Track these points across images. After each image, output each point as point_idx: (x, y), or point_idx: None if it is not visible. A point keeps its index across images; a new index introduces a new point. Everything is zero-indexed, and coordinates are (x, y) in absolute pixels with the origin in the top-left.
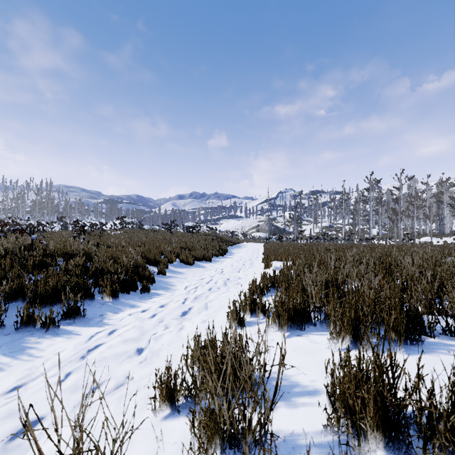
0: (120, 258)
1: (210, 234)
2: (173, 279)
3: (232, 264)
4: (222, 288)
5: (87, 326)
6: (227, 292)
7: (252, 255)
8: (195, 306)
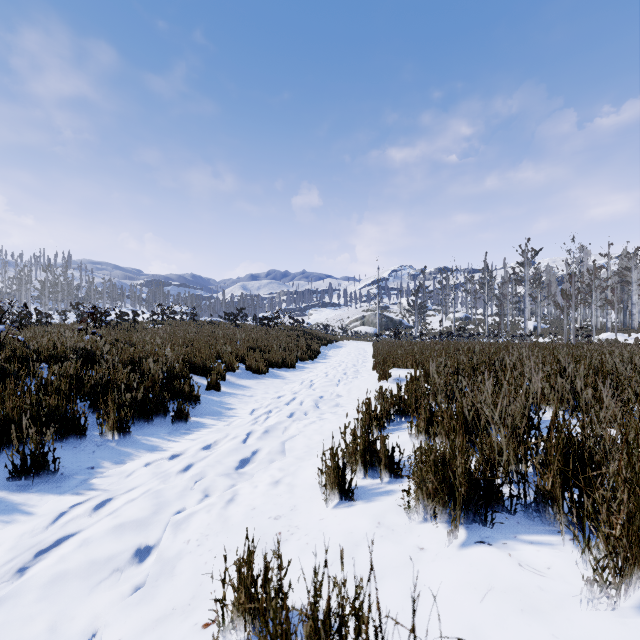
0: (144, 364)
1: (295, 328)
2: (231, 398)
3: (327, 373)
4: (311, 413)
5: (55, 493)
6: (319, 421)
7: (357, 359)
8: (262, 449)
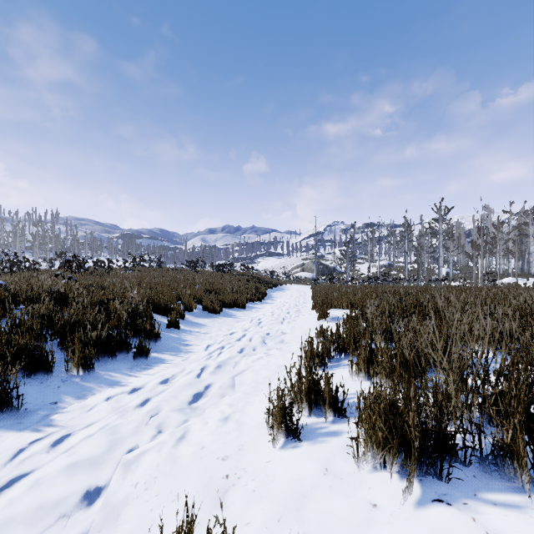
0: (111, 305)
1: (245, 273)
2: (188, 335)
3: (273, 312)
4: (259, 349)
5: (16, 430)
6: (265, 357)
7: (298, 300)
8: (214, 384)
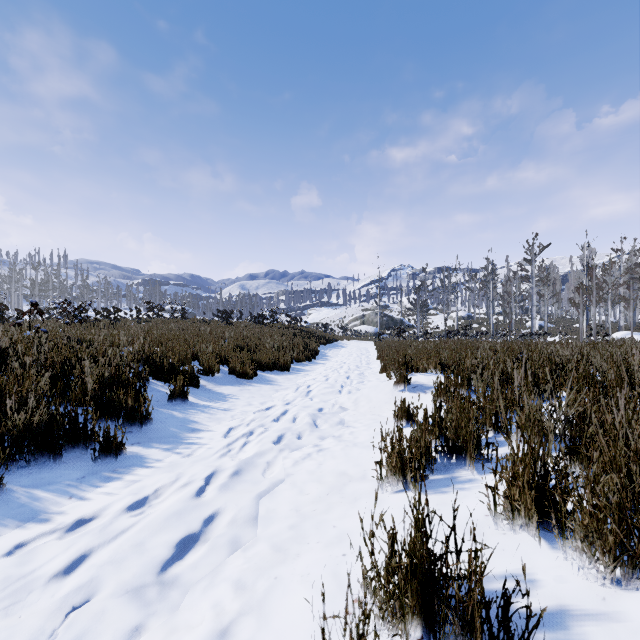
0: (77, 368)
1: (292, 326)
2: (199, 414)
3: (327, 377)
4: (306, 438)
5: None
6: (316, 455)
7: (360, 360)
8: (218, 519)
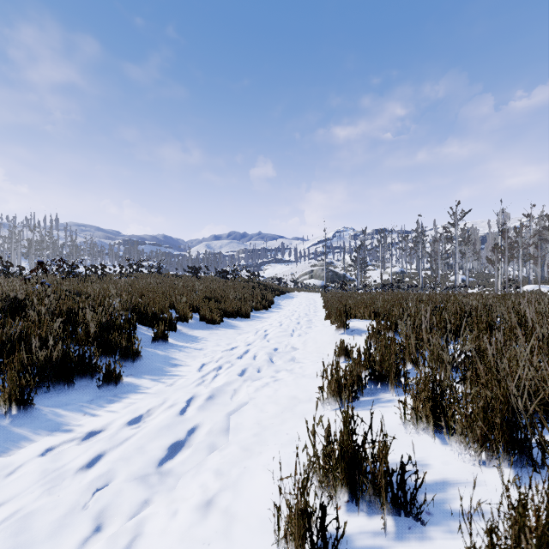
0: (80, 315)
1: (251, 280)
2: (178, 352)
3: (281, 323)
4: (265, 371)
5: None
6: (273, 384)
7: (308, 308)
8: (199, 429)
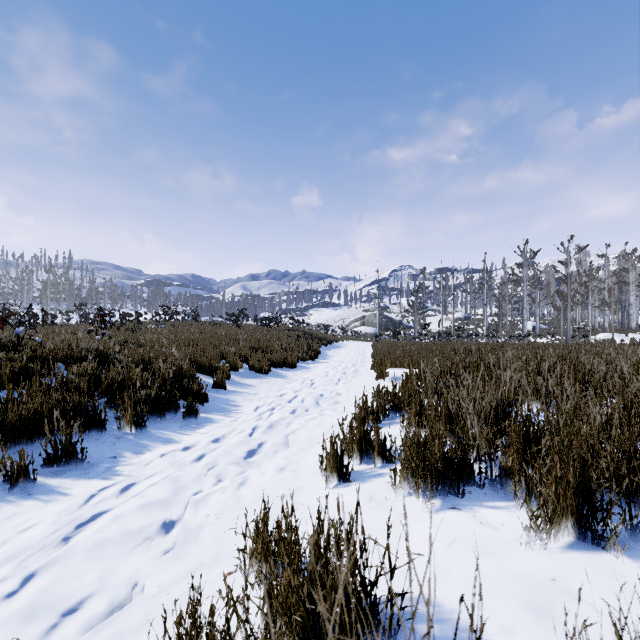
0: (154, 363)
1: (295, 328)
2: (236, 396)
3: (327, 373)
4: (313, 410)
5: (85, 478)
6: (319, 417)
7: (356, 359)
8: (268, 441)
